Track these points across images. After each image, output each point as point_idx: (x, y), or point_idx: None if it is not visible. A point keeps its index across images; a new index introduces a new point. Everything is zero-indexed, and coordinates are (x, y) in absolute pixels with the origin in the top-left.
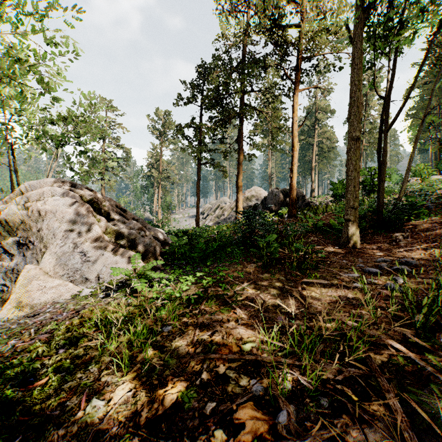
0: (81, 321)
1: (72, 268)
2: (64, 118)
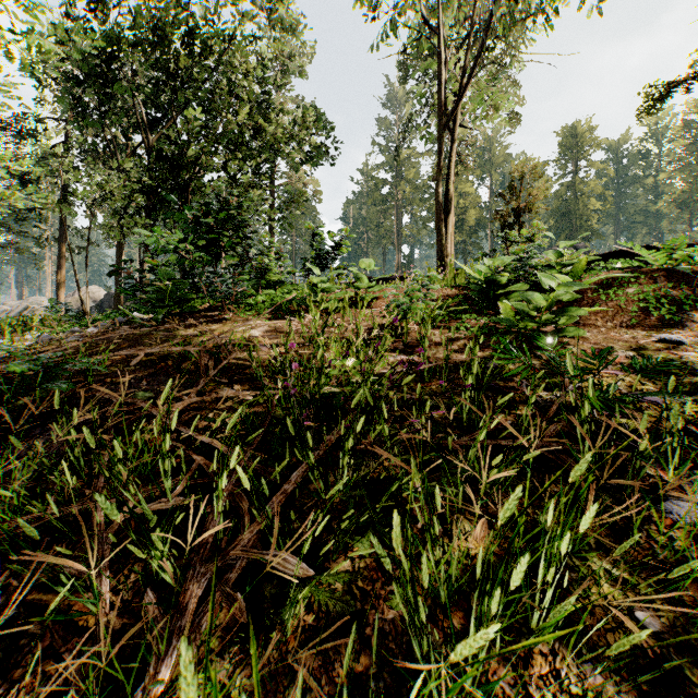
0: None
1: None
2: None
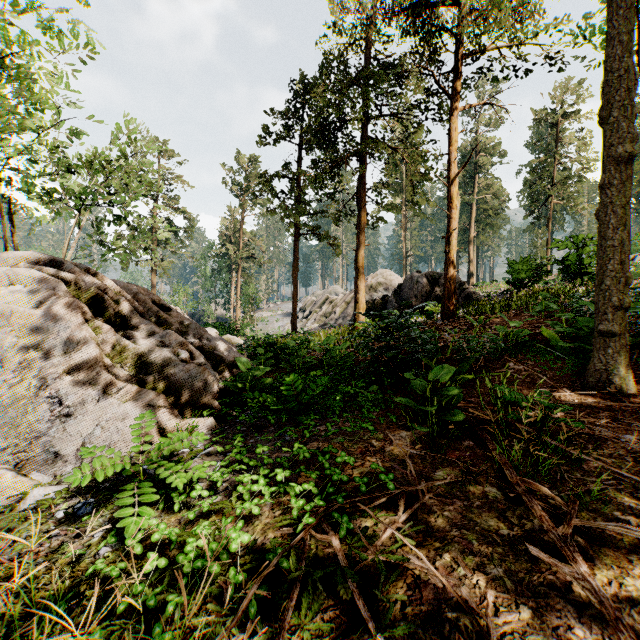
0: None
1: (27, 432)
2: (85, 162)
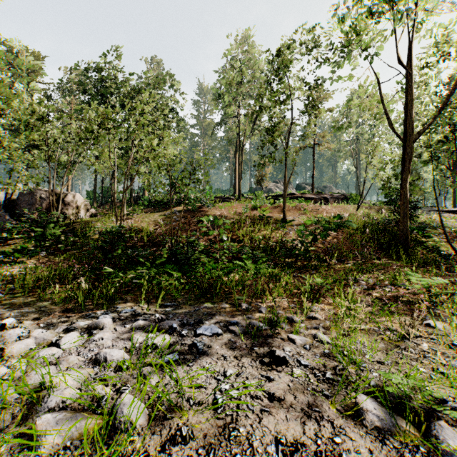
0: None
1: None
2: None
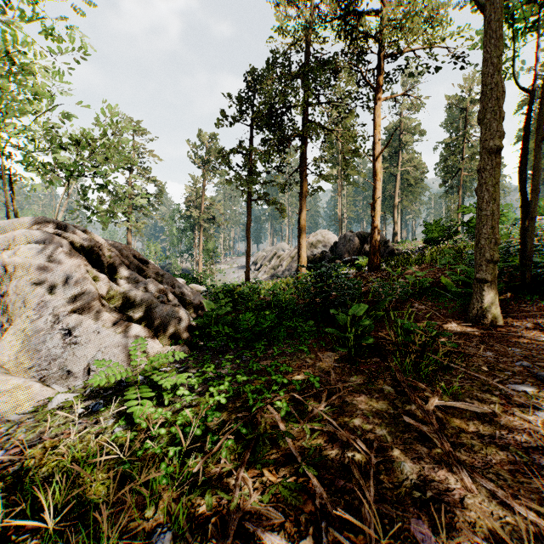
0: (9, 486)
1: (46, 355)
2: (74, 141)
